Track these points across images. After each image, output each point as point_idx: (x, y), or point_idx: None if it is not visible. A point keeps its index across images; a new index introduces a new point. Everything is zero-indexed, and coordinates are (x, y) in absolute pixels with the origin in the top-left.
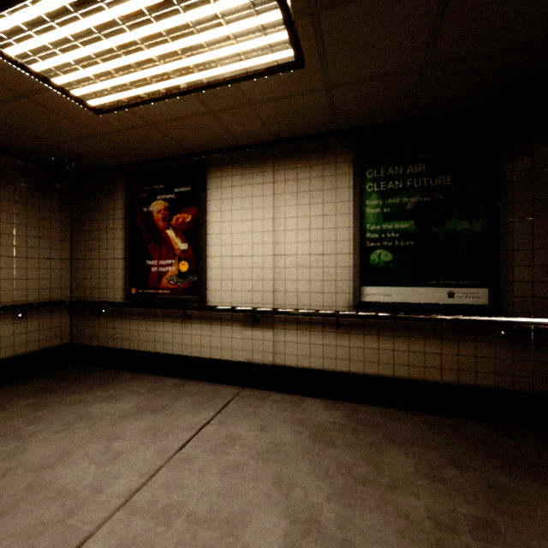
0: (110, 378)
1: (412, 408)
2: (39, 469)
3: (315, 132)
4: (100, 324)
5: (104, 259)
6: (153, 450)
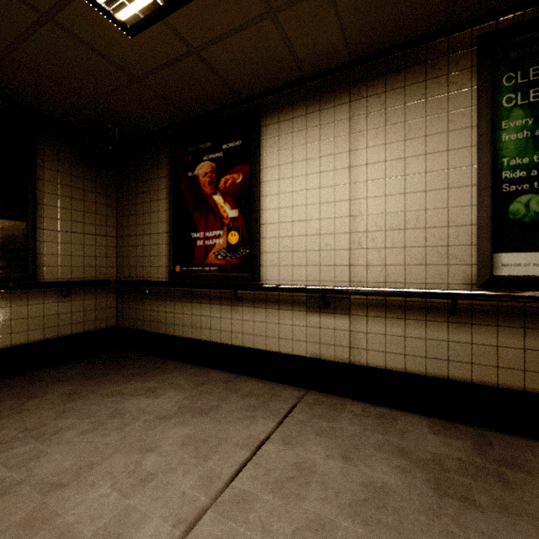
0: (153, 367)
1: None
2: (48, 489)
3: (414, 35)
4: (144, 306)
5: (147, 234)
6: (195, 477)
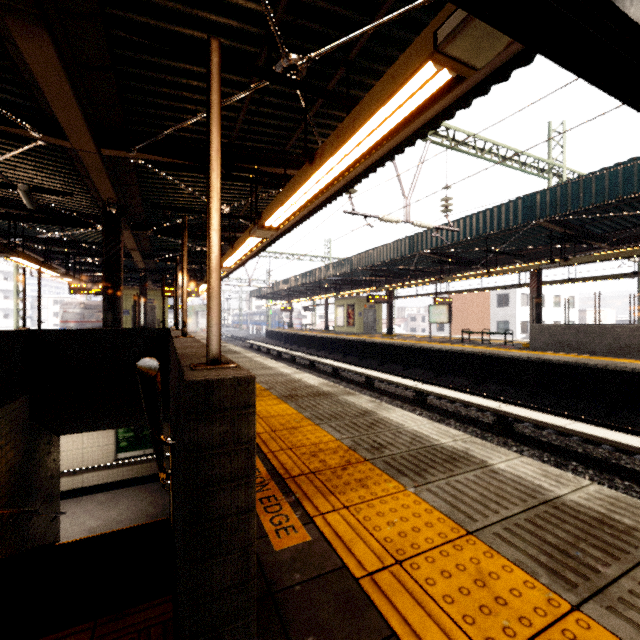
0: None
1: (134, 486)
2: None
3: None
4: None
5: None
6: None
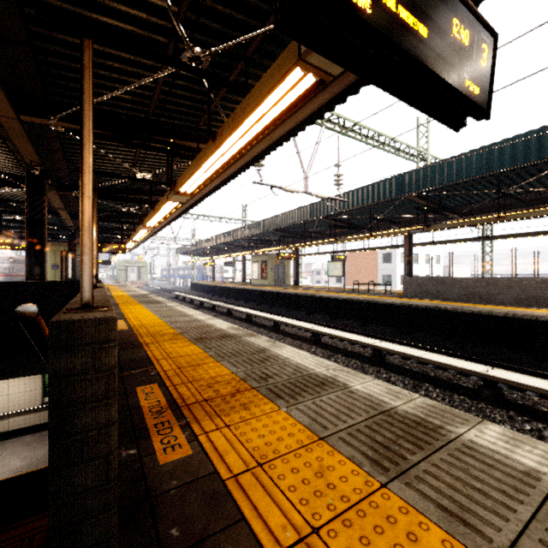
0: None
1: None
2: None
3: None
4: None
5: None
6: None
